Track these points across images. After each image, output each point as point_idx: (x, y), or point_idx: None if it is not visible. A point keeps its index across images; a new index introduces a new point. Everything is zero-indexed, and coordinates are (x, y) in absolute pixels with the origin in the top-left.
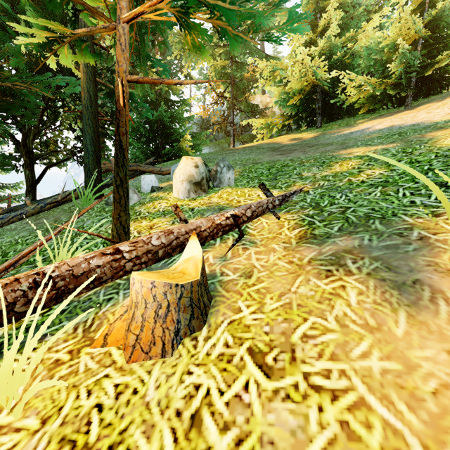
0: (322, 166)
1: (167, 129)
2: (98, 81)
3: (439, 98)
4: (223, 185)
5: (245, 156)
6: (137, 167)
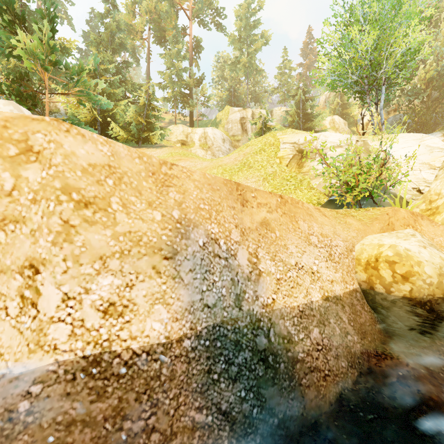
0: None
1: None
2: None
3: (149, 146)
4: None
5: None
6: None
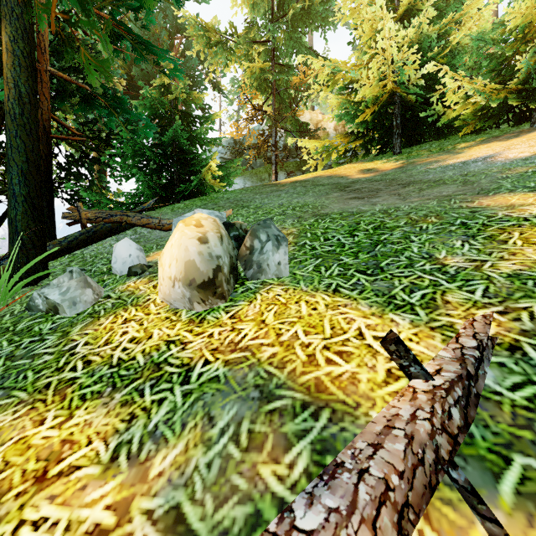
0: (474, 237)
1: (185, 154)
2: (63, 77)
3: None
4: (267, 275)
5: (297, 198)
6: (122, 218)
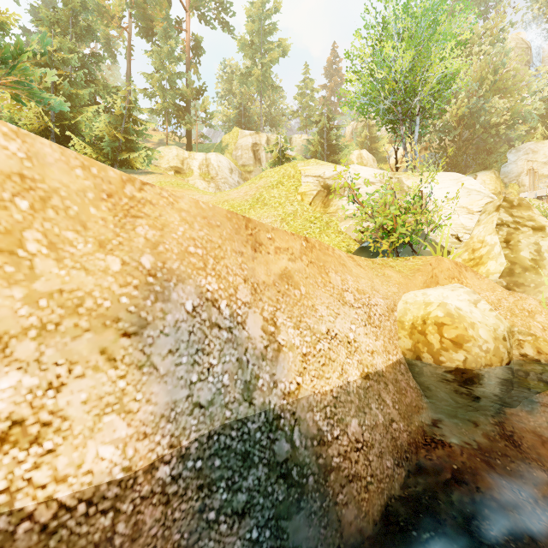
0: None
1: None
2: None
3: (129, 172)
4: None
5: None
6: None
